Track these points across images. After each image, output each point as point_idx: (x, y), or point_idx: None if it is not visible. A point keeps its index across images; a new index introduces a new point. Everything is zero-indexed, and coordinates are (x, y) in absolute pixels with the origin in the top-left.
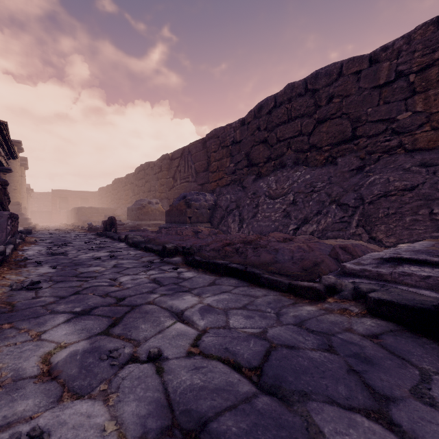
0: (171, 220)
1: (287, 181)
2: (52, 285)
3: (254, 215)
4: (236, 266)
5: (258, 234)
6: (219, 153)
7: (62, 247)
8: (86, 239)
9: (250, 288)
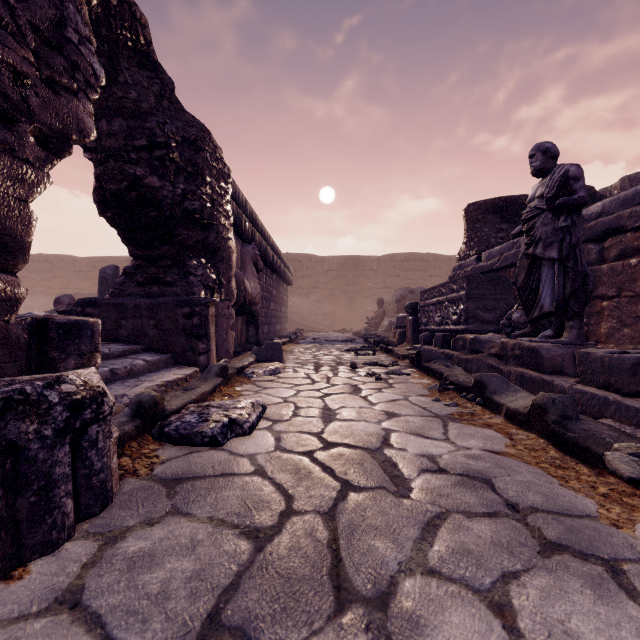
0: None
1: (36, 302)
2: None
3: None
4: None
5: None
6: None
7: None
8: None
9: None
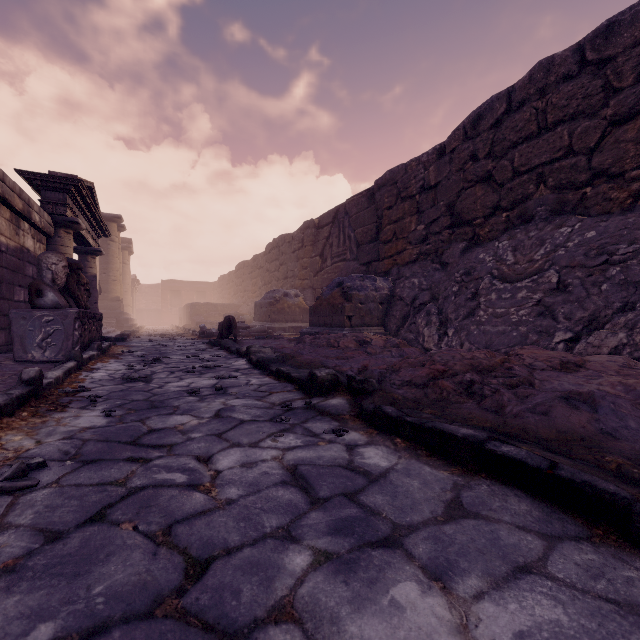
0: (319, 321)
1: (539, 246)
2: (67, 473)
3: (470, 313)
4: (518, 454)
5: (487, 350)
6: (398, 210)
7: (150, 365)
8: (191, 351)
9: (609, 556)
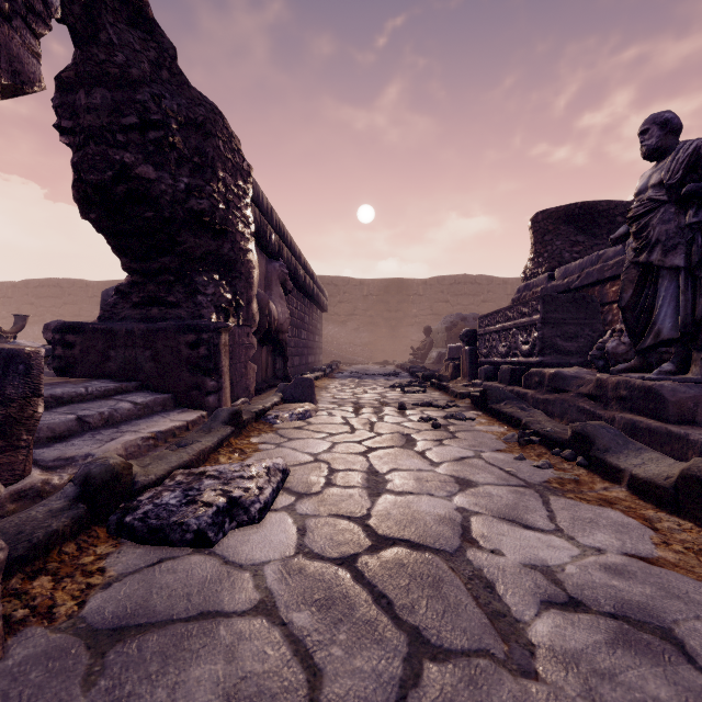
0: None
1: None
2: None
3: None
4: None
5: None
6: None
7: None
8: None
9: None
